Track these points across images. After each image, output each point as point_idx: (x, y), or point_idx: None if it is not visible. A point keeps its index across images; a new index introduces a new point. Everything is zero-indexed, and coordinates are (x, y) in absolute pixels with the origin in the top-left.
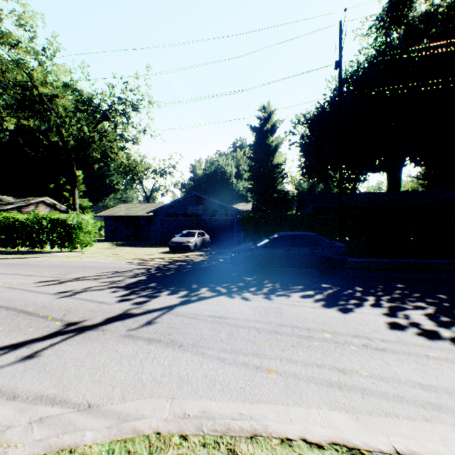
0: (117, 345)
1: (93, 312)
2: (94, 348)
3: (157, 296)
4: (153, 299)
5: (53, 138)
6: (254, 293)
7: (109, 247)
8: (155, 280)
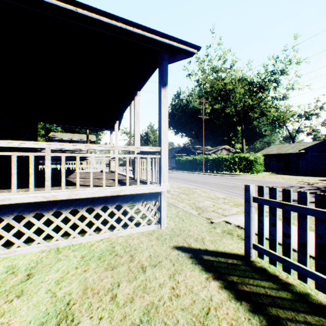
0: None
1: None
2: None
3: None
4: None
5: (226, 111)
6: None
7: (270, 174)
8: None
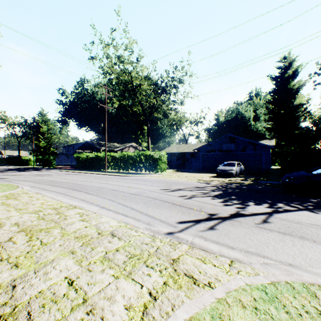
0: (259, 231)
1: (215, 209)
2: (245, 230)
3: (247, 205)
4: (247, 206)
5: (134, 109)
6: None
7: (172, 172)
8: (231, 194)
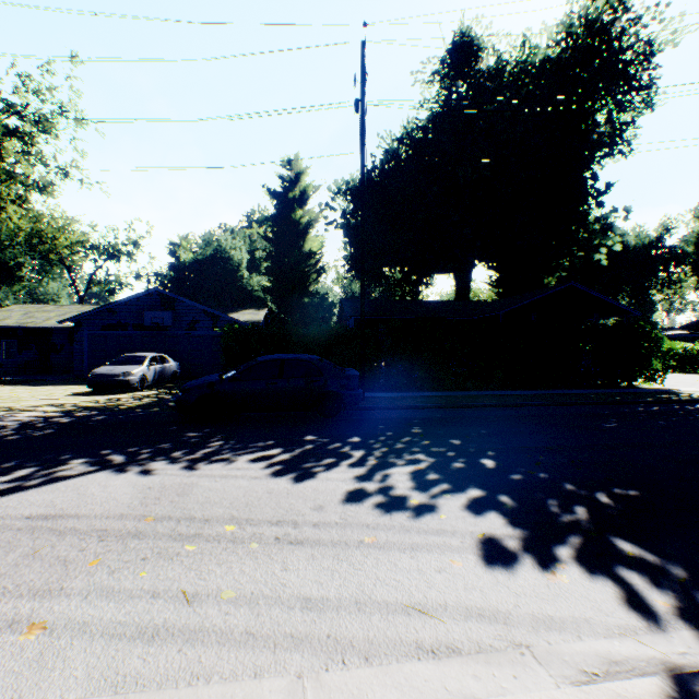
0: None
1: None
2: None
3: None
4: None
5: None
6: (175, 460)
7: None
8: None
